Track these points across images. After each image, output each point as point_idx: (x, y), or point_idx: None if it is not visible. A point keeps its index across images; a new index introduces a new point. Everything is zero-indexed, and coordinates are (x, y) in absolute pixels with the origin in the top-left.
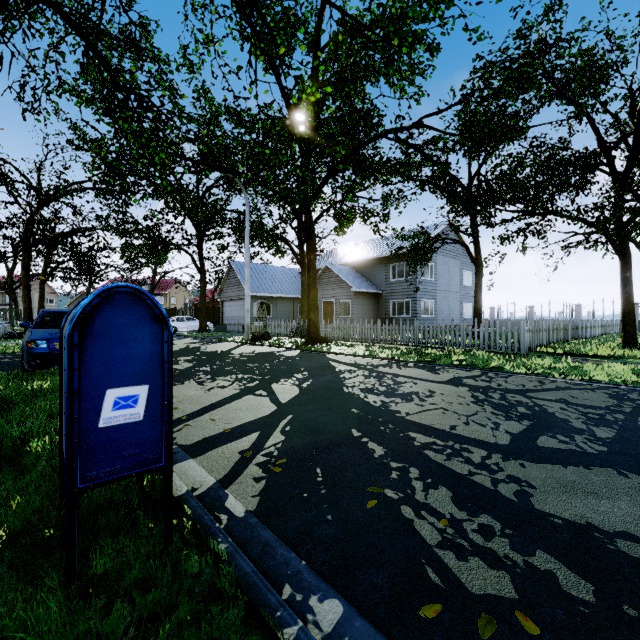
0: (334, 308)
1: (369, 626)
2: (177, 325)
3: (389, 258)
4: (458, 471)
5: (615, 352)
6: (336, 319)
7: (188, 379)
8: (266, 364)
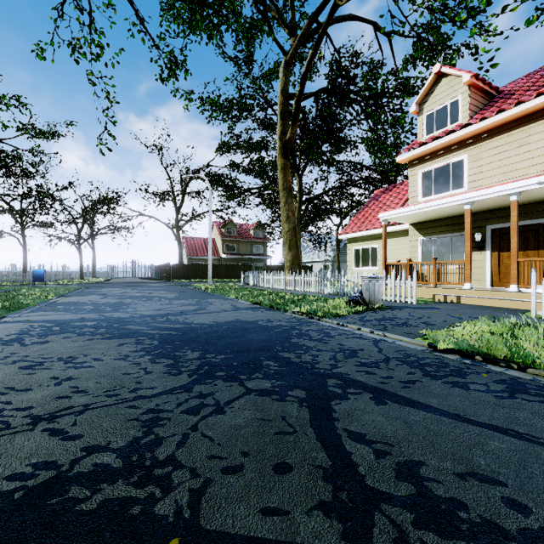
0: None
1: None
2: None
3: None
4: None
5: (78, 280)
6: None
7: None
8: None
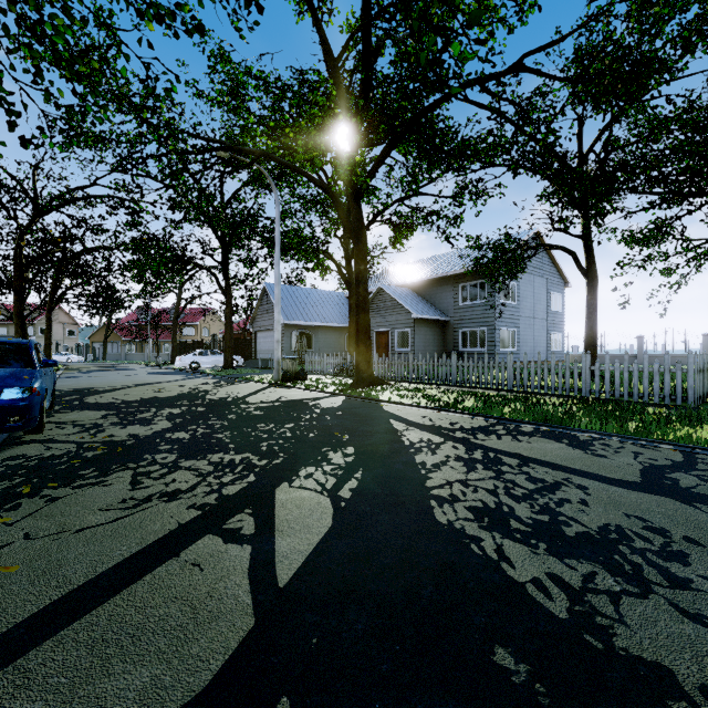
0: (389, 339)
1: None
2: (199, 360)
3: (458, 276)
4: None
5: None
6: (392, 353)
7: (126, 466)
8: (287, 425)
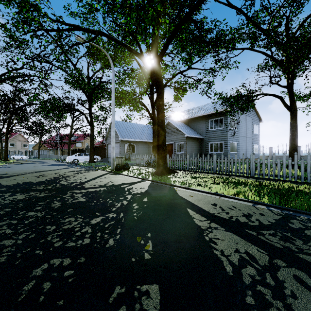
0: (173, 147)
1: None
2: (78, 158)
3: (208, 116)
4: None
5: None
6: (174, 154)
7: None
8: (93, 220)
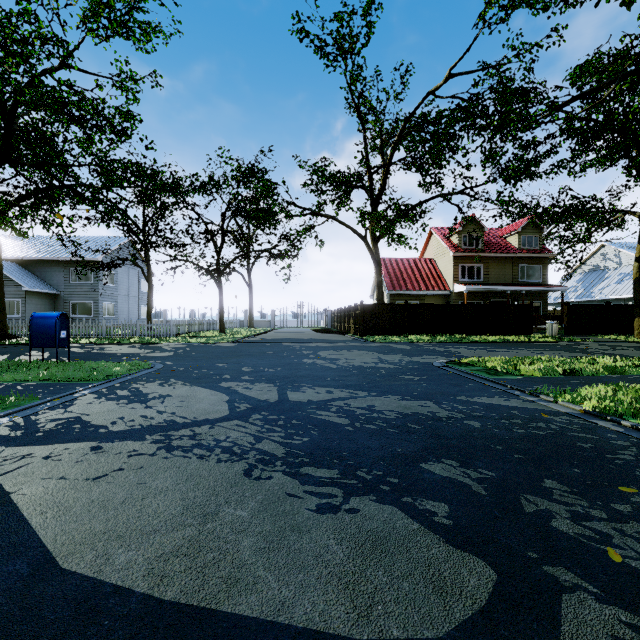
0: None
1: (116, 361)
2: None
3: (69, 262)
4: (131, 355)
5: (213, 334)
6: None
7: None
8: None
